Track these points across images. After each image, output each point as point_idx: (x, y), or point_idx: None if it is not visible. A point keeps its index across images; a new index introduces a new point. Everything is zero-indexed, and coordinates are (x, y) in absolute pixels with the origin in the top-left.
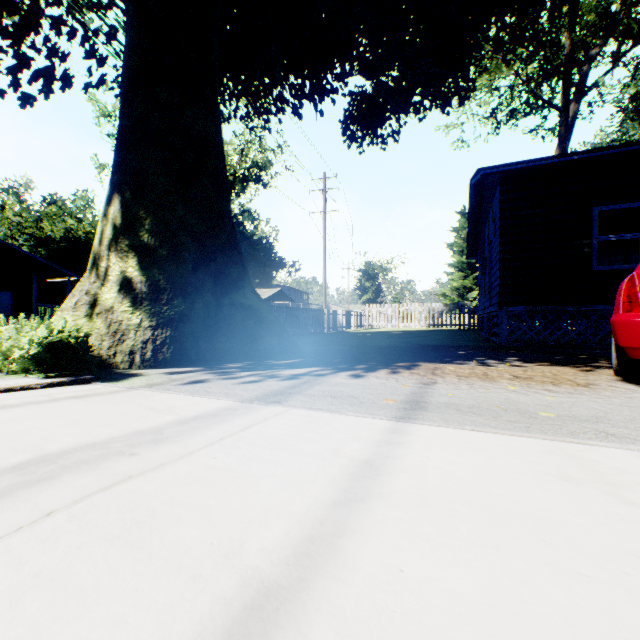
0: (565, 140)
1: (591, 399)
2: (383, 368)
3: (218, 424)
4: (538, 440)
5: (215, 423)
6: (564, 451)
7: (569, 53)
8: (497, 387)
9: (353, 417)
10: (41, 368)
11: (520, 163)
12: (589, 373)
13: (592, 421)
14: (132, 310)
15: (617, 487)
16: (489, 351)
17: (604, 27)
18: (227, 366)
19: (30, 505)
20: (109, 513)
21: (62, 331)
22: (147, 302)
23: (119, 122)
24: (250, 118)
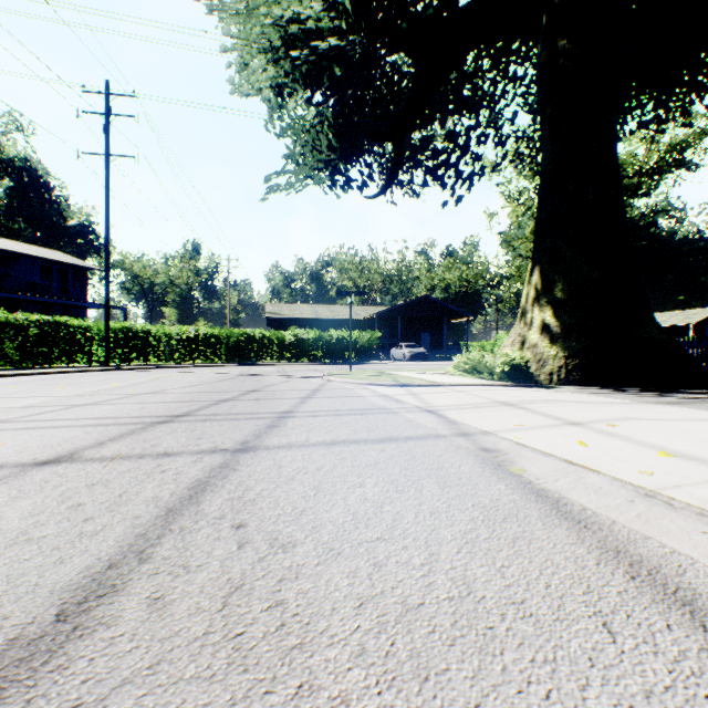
0: None
1: None
2: None
3: (620, 404)
4: None
5: (618, 404)
6: None
7: None
8: None
9: None
10: (506, 378)
11: None
12: None
13: None
14: (549, 345)
15: None
16: None
17: None
18: (626, 389)
19: (556, 404)
20: (583, 408)
21: (515, 358)
22: (559, 340)
23: (536, 216)
24: (658, 125)
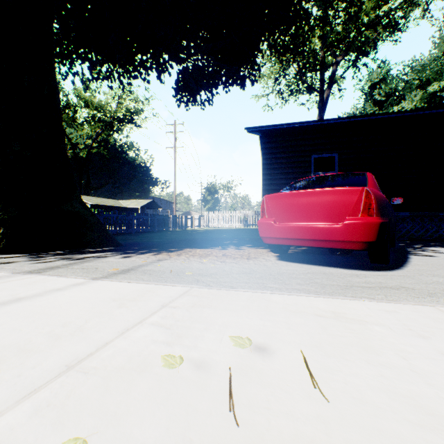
0: (322, 111)
1: (234, 265)
2: (155, 252)
3: None
4: (151, 285)
5: None
6: (151, 289)
7: (323, 58)
8: (198, 261)
9: (70, 278)
10: None
11: (268, 126)
12: (270, 252)
13: (205, 275)
14: None
15: (133, 301)
16: (246, 241)
17: (345, 44)
18: (49, 253)
19: None
20: None
21: None
22: None
23: None
24: (108, 80)
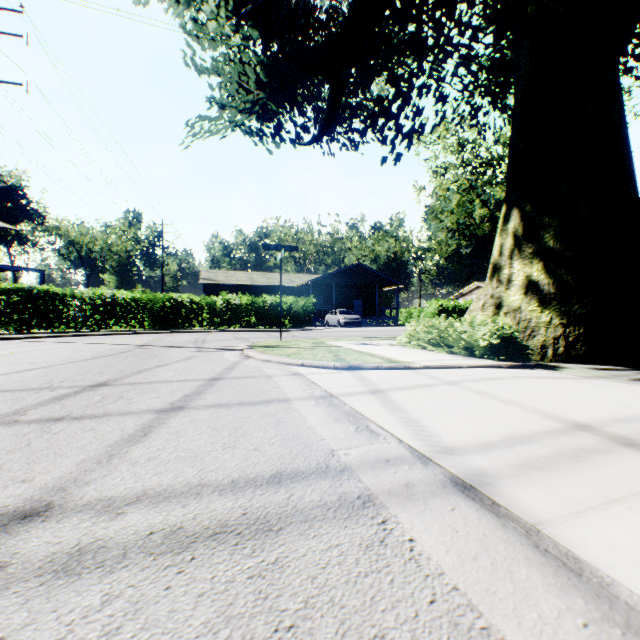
0: None
1: None
2: None
3: None
4: None
5: None
6: None
7: None
8: None
9: None
10: (492, 353)
11: None
12: None
13: None
14: (539, 309)
15: None
16: None
17: None
18: None
19: None
20: None
21: (503, 326)
22: (554, 302)
23: (511, 147)
24: None
